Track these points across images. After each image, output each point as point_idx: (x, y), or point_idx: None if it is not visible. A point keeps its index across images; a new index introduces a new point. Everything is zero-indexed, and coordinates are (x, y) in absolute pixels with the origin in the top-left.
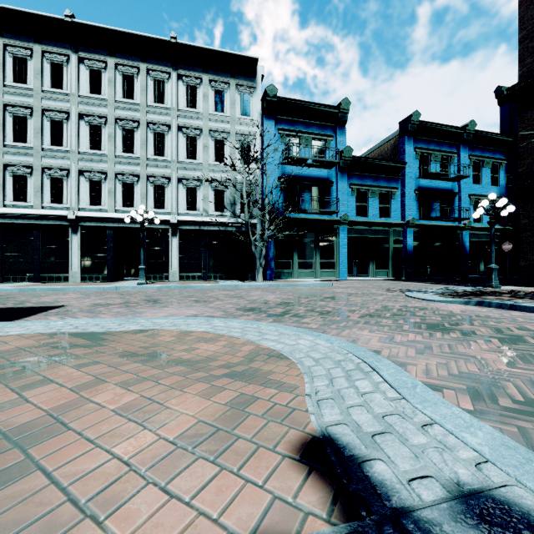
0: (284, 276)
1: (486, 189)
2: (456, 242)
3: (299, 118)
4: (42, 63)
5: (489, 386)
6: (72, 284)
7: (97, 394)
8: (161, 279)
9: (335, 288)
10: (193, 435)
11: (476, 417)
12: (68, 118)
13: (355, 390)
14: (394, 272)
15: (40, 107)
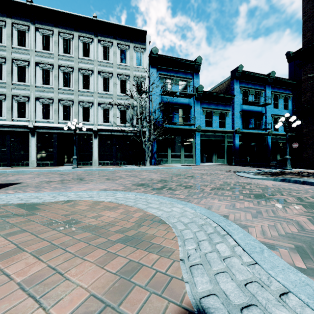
0: (162, 163)
1: (280, 111)
2: (264, 142)
3: (171, 67)
4: (12, 30)
5: (310, 245)
6: (31, 168)
7: (13, 262)
8: (87, 164)
9: (193, 170)
10: (84, 311)
11: (310, 276)
12: (29, 64)
13: (218, 254)
14: (227, 160)
15: (10, 57)
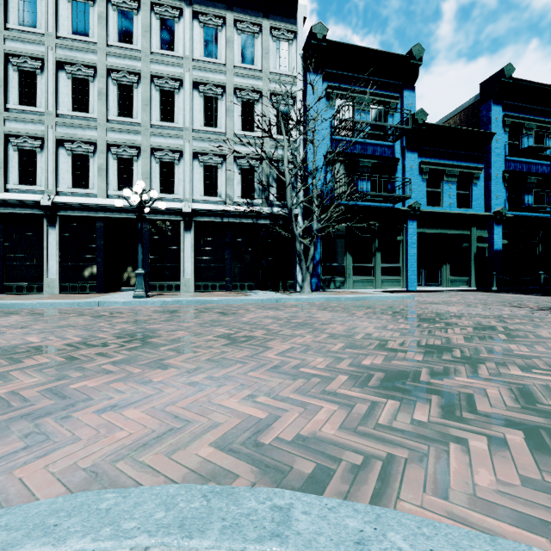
0: (334, 285)
1: None
2: None
3: (353, 73)
4: None
5: None
6: (44, 296)
7: None
8: (170, 289)
9: (431, 304)
10: None
11: None
12: (43, 67)
13: None
14: (476, 280)
15: (3, 50)
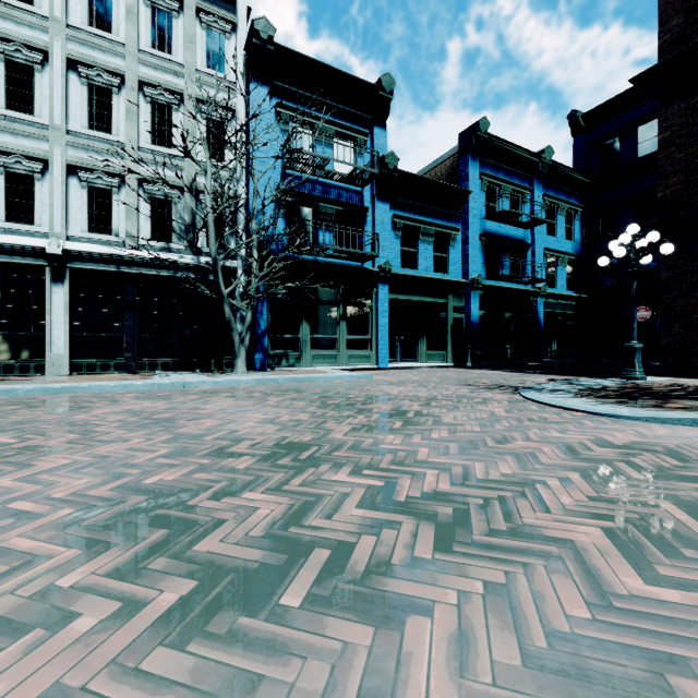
0: (286, 363)
1: (560, 244)
2: (529, 313)
3: (312, 93)
4: None
5: None
6: None
7: None
8: (25, 371)
9: (383, 384)
10: None
11: None
12: None
13: None
14: (454, 355)
15: None
